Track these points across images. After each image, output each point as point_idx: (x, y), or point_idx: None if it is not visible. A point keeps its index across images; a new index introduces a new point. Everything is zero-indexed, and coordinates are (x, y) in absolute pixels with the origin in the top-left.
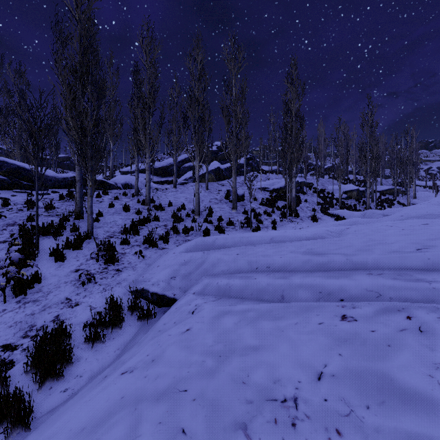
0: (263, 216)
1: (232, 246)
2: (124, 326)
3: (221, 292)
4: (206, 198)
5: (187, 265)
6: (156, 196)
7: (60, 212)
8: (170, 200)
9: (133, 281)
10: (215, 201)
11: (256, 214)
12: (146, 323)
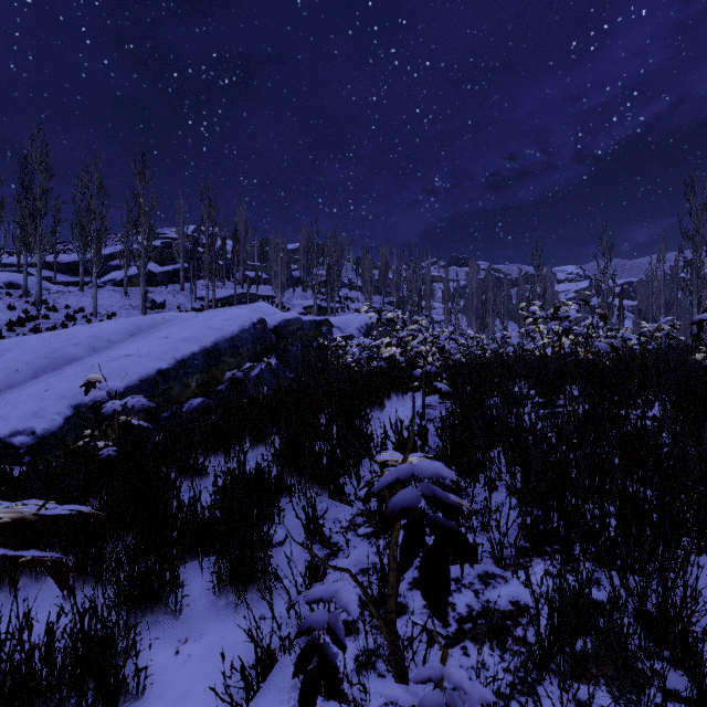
0: None
1: None
2: None
3: None
4: (119, 304)
5: None
6: (52, 298)
7: None
8: (70, 303)
9: None
10: (128, 307)
11: None
12: None
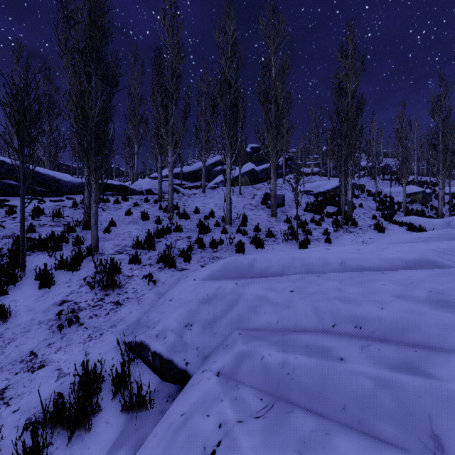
0: (310, 225)
1: (278, 273)
2: (98, 423)
3: (272, 384)
4: (239, 203)
5: (211, 303)
6: (181, 202)
7: (69, 221)
8: (197, 206)
9: (134, 323)
10: (250, 206)
11: (302, 222)
12: (134, 420)
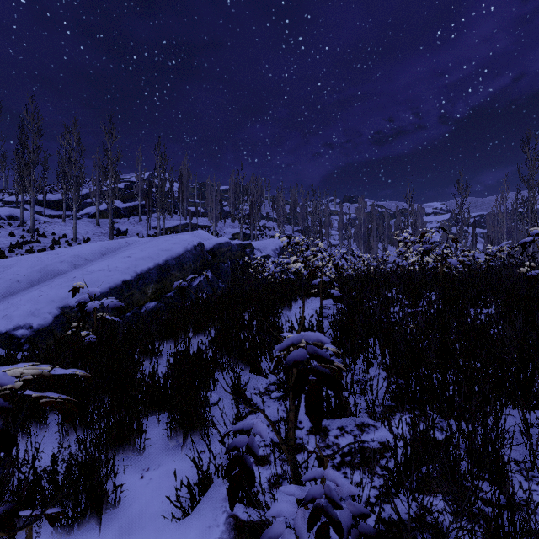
0: None
1: None
2: None
3: None
4: (92, 231)
5: None
6: (42, 227)
7: None
8: (56, 231)
9: None
10: (99, 234)
11: None
12: None
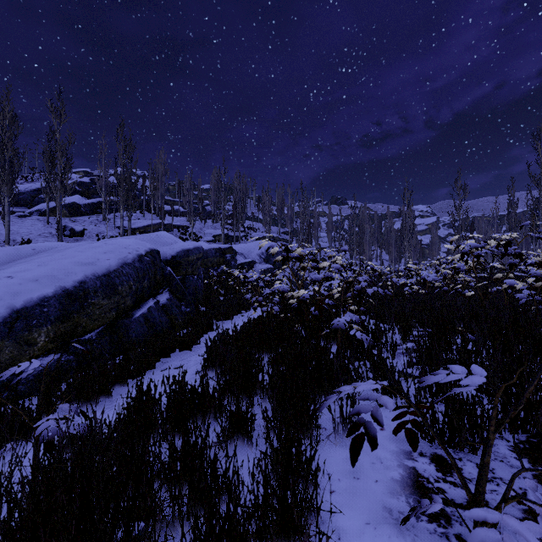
0: None
1: None
2: None
3: None
4: (38, 232)
5: None
6: None
7: None
8: None
9: None
10: (47, 235)
11: None
12: None
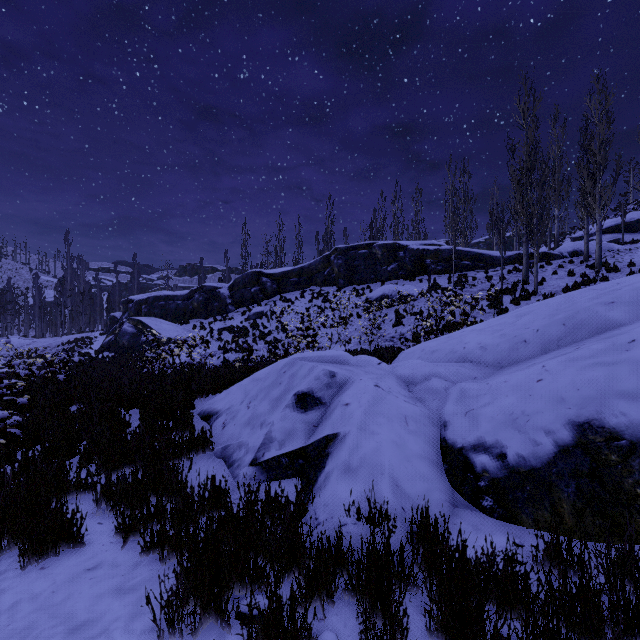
0: None
1: None
2: None
3: None
4: None
5: None
6: (614, 259)
7: (510, 281)
8: (635, 260)
9: None
10: None
11: None
12: None
